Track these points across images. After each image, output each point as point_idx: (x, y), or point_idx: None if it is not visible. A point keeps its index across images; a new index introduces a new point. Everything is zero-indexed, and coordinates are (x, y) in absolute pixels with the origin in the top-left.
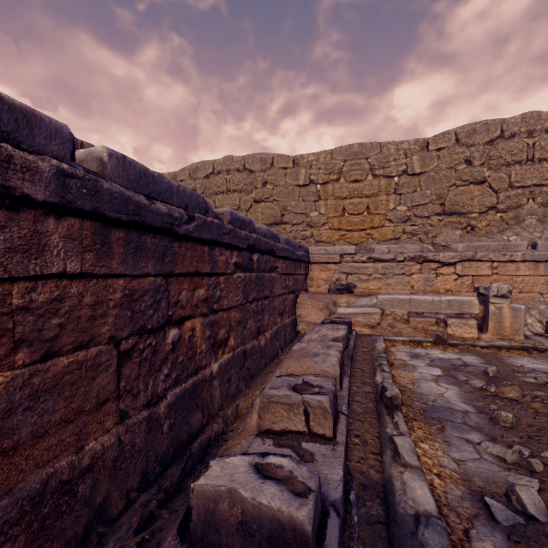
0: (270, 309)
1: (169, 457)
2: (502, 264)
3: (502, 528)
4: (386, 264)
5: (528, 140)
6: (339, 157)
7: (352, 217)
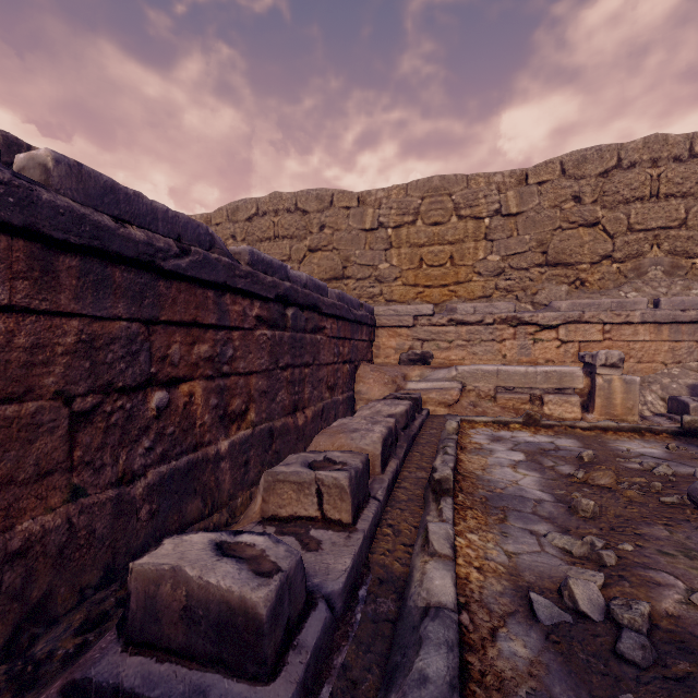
0: (313, 380)
1: None
2: (616, 326)
3: (542, 627)
4: (471, 327)
5: (652, 171)
6: (415, 193)
7: (431, 269)
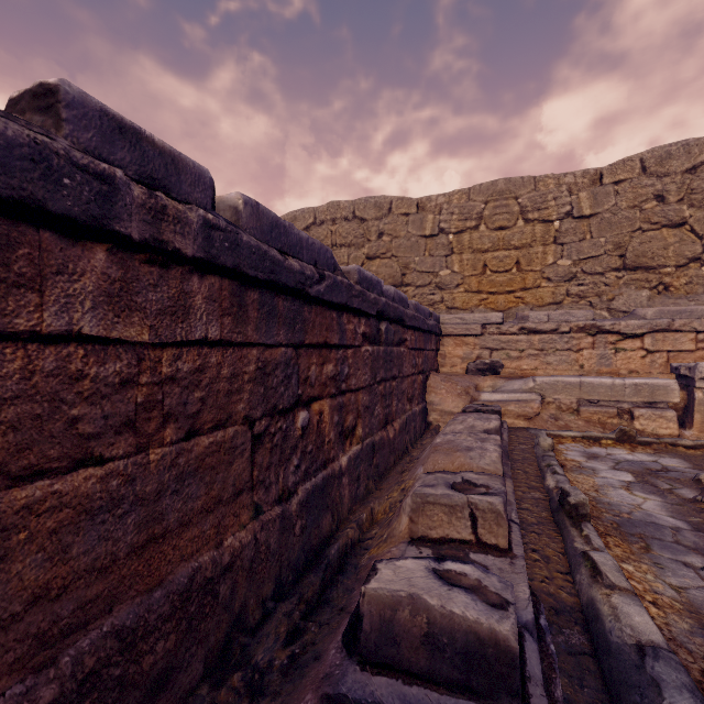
0: (398, 393)
1: (301, 565)
2: None
3: None
4: (545, 336)
5: None
6: (478, 197)
7: (496, 275)
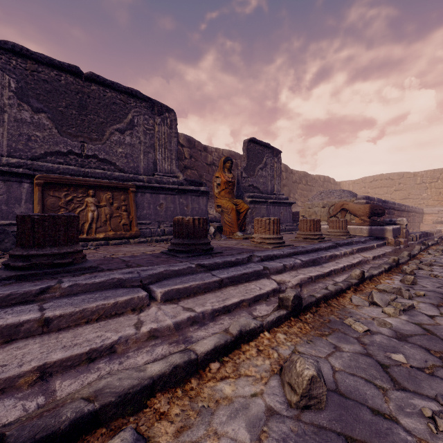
0: (414, 225)
1: None
2: None
3: None
4: None
5: None
6: (437, 172)
7: None
